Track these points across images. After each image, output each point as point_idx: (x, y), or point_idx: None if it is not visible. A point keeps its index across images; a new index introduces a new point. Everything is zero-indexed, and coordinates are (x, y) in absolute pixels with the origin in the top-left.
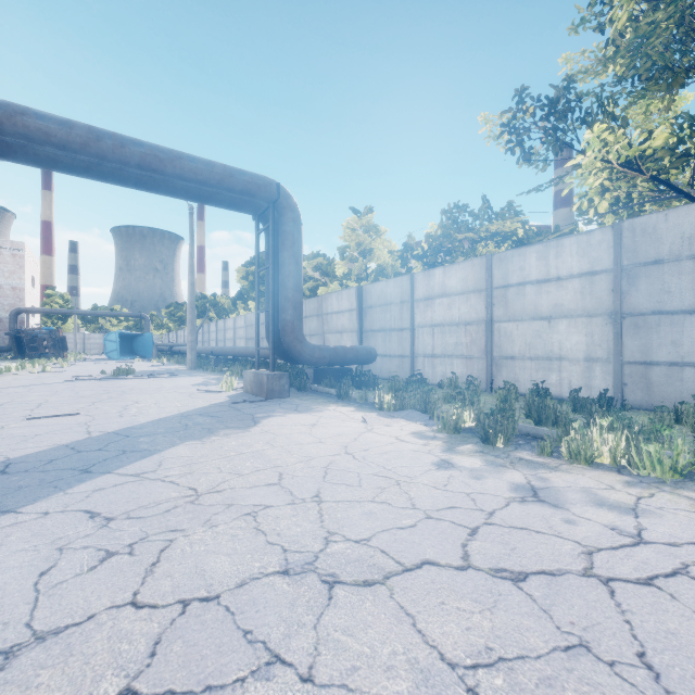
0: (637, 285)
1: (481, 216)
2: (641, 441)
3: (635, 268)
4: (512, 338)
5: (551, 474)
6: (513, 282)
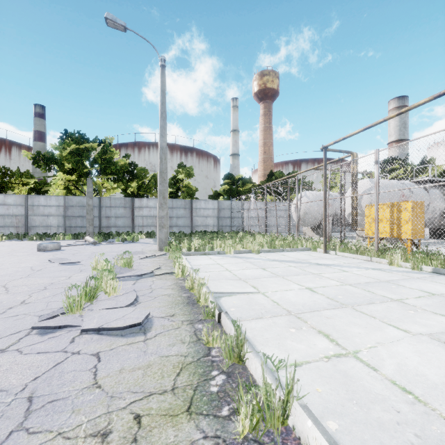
0: (69, 210)
1: (17, 174)
2: (66, 236)
3: (68, 207)
4: (35, 221)
5: (54, 241)
6: (36, 205)
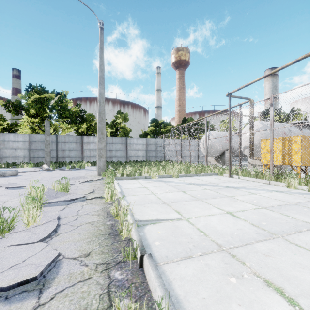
0: (33, 145)
1: None
2: (28, 164)
3: (32, 142)
4: (6, 153)
5: (18, 168)
6: (6, 140)
